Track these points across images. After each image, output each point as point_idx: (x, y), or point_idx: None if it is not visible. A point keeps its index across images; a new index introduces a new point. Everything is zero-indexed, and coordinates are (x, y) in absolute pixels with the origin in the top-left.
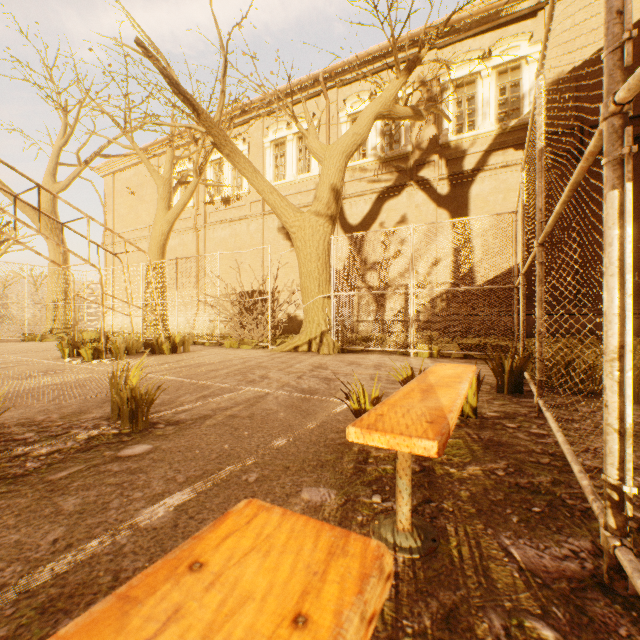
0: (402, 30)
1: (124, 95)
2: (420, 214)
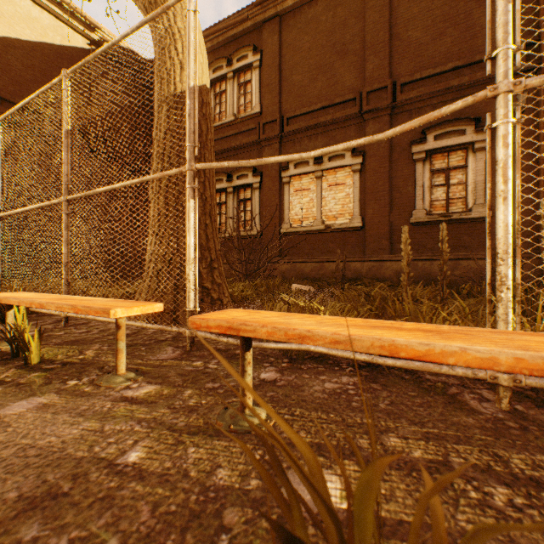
0: None
1: None
2: None
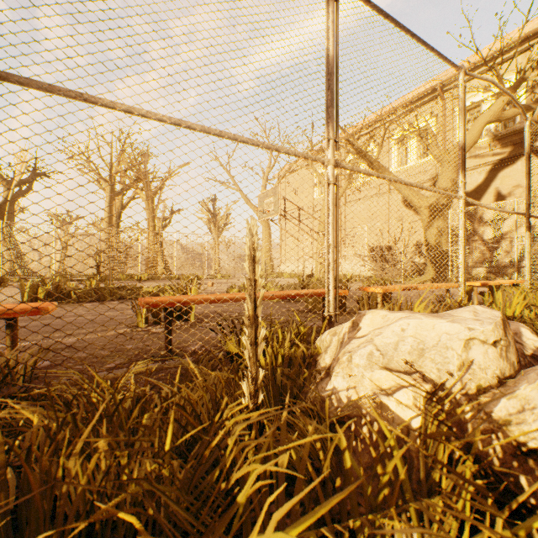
0: (506, 69)
1: (309, 141)
2: (536, 177)
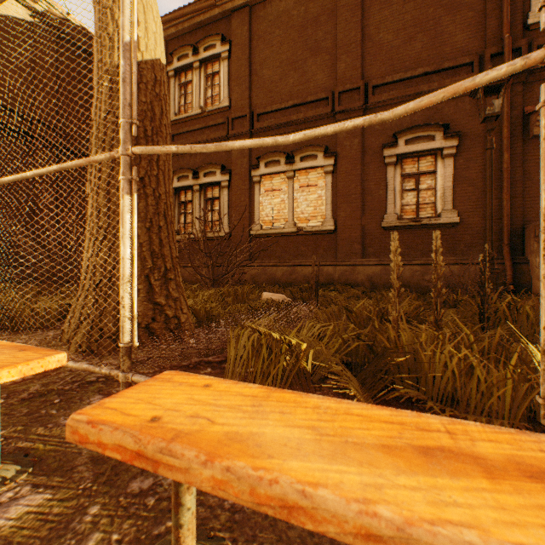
0: None
1: None
2: None
